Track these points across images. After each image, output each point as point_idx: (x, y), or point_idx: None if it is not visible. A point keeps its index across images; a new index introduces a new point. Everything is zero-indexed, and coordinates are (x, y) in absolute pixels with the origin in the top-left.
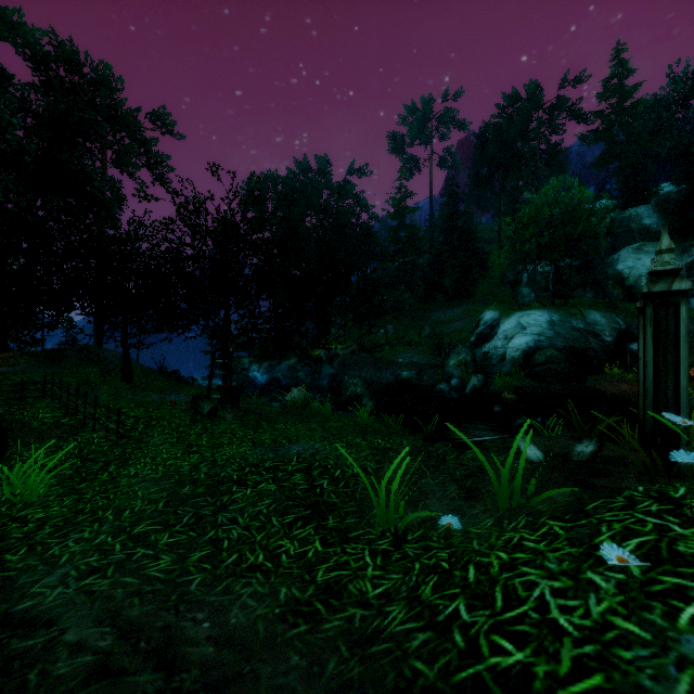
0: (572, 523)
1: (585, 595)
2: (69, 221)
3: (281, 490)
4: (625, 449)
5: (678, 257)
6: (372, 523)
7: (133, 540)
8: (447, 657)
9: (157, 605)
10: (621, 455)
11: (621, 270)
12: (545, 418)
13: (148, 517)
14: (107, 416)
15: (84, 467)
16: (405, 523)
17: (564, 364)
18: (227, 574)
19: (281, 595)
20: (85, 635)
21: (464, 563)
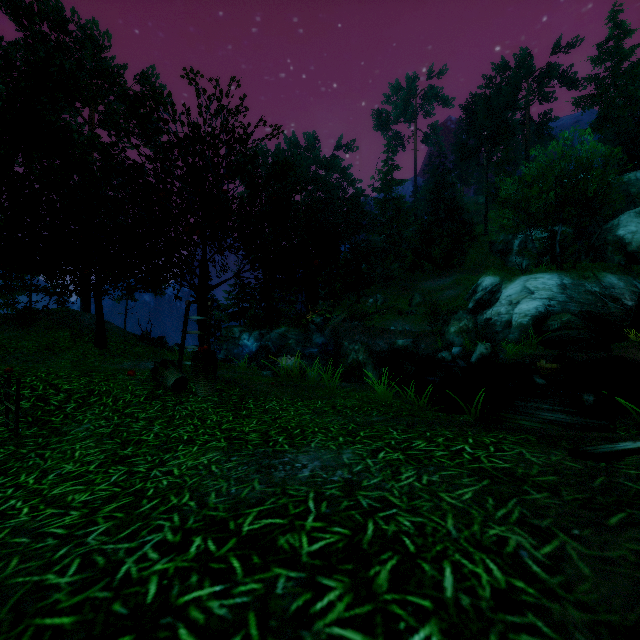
0: None
1: None
2: None
3: None
4: None
5: None
6: None
7: None
8: None
9: None
10: None
11: (623, 235)
12: None
13: None
14: (7, 392)
15: None
16: None
17: (584, 331)
18: None
19: None
20: None
21: None
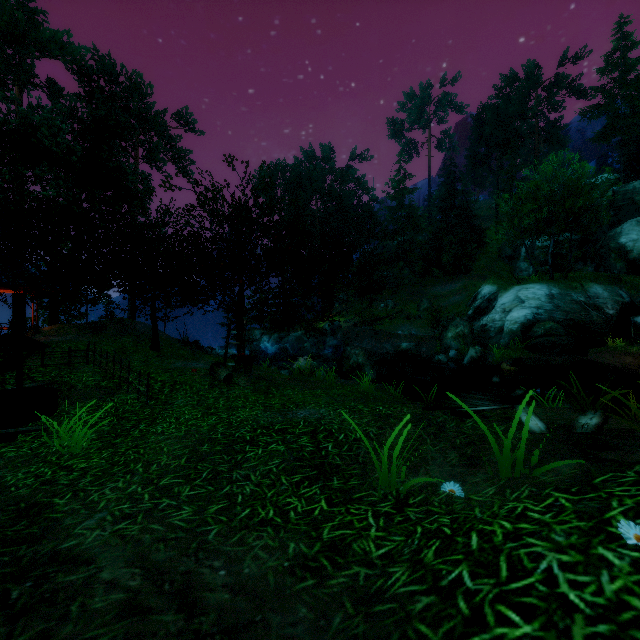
0: (579, 496)
1: (596, 572)
2: (108, 211)
3: (289, 451)
4: (632, 422)
5: None
6: (374, 485)
7: (160, 491)
8: (451, 623)
9: (180, 551)
10: (629, 429)
11: (624, 243)
12: (545, 389)
13: (172, 471)
14: (139, 380)
15: (119, 425)
16: (406, 487)
17: (564, 337)
18: (240, 526)
19: (290, 550)
20: (118, 575)
21: (466, 530)
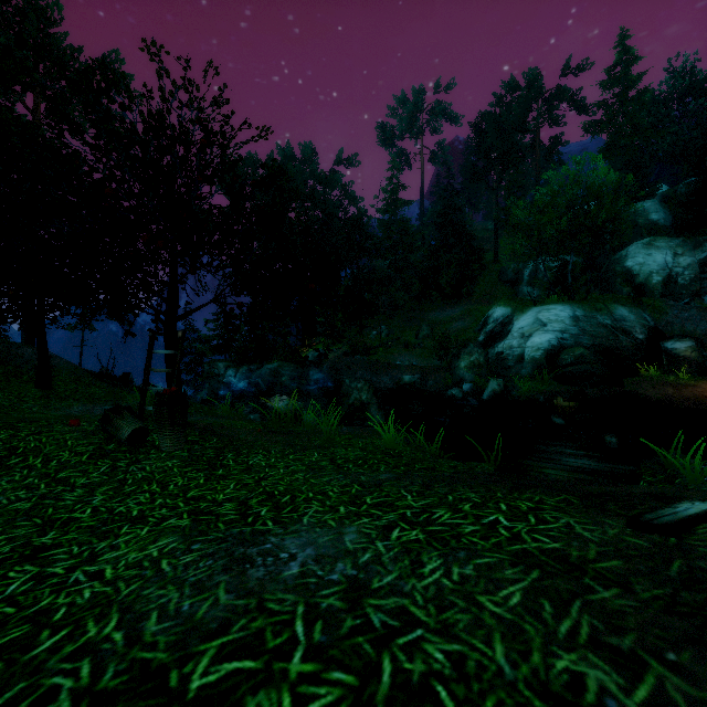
0: None
1: None
2: None
3: None
4: None
5: (691, 253)
6: None
7: None
8: None
9: None
10: None
11: (631, 267)
12: None
13: None
14: None
15: None
16: None
17: (597, 365)
18: None
19: None
20: None
21: None
